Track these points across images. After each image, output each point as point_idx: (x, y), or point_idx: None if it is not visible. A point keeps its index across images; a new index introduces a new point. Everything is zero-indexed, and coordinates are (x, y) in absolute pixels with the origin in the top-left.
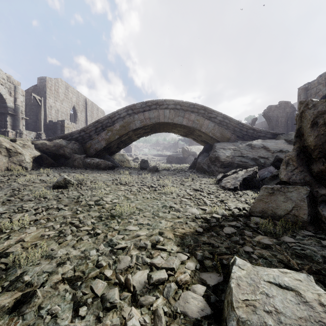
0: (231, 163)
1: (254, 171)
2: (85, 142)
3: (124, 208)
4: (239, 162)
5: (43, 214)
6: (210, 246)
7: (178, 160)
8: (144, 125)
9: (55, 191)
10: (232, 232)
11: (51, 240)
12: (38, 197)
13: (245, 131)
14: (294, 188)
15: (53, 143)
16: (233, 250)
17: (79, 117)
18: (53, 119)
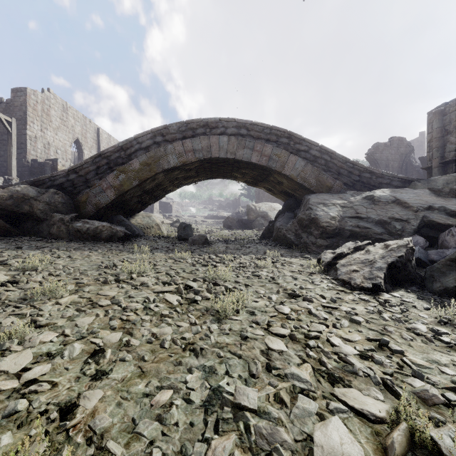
0: (338, 230)
1: (408, 249)
2: (78, 192)
3: None
4: (353, 227)
5: None
6: None
7: (241, 224)
8: (184, 162)
9: None
10: None
11: None
12: None
13: (357, 175)
14: None
15: (9, 192)
16: None
17: (86, 157)
18: (39, 157)
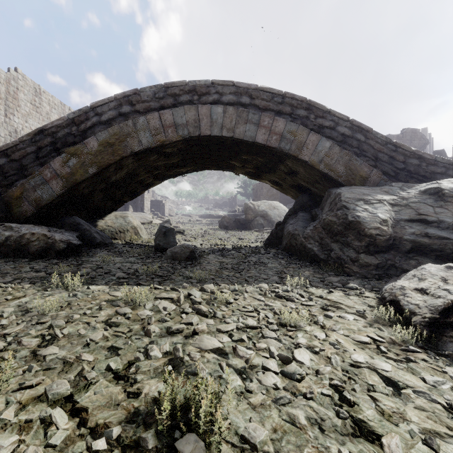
0: (393, 240)
1: None
2: (10, 183)
3: None
4: (418, 237)
5: None
6: None
7: (238, 224)
8: (161, 141)
9: None
10: None
11: None
12: None
13: (401, 161)
14: None
15: None
16: None
17: None
18: None
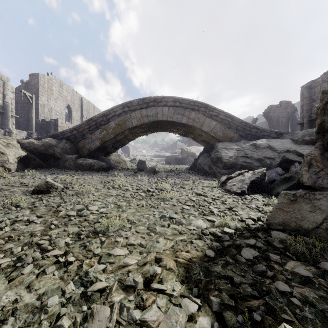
0: (234, 164)
1: (262, 173)
2: (78, 141)
3: (111, 221)
4: (243, 163)
5: (5, 230)
6: (228, 282)
7: (177, 161)
8: (141, 123)
9: (33, 197)
10: (253, 256)
11: (0, 273)
12: (10, 205)
13: (248, 130)
14: (322, 194)
15: (42, 142)
16: (262, 290)
17: (74, 117)
18: (46, 118)
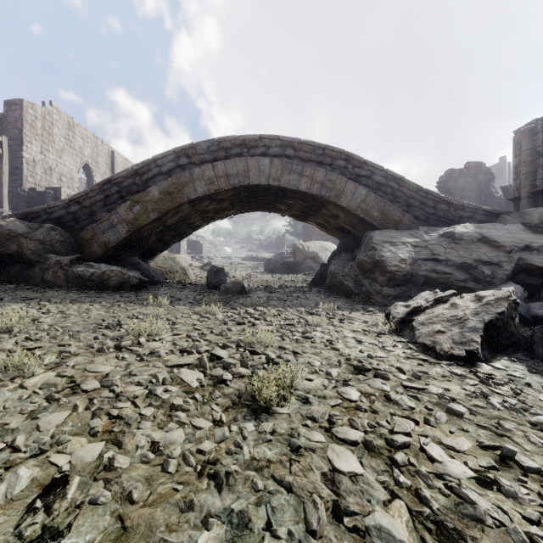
0: (410, 276)
1: (511, 302)
2: (81, 227)
3: None
4: (429, 273)
5: None
6: None
7: (286, 267)
8: (214, 190)
9: None
10: None
11: None
12: None
13: (431, 207)
14: None
15: None
16: None
17: None
18: (38, 186)
